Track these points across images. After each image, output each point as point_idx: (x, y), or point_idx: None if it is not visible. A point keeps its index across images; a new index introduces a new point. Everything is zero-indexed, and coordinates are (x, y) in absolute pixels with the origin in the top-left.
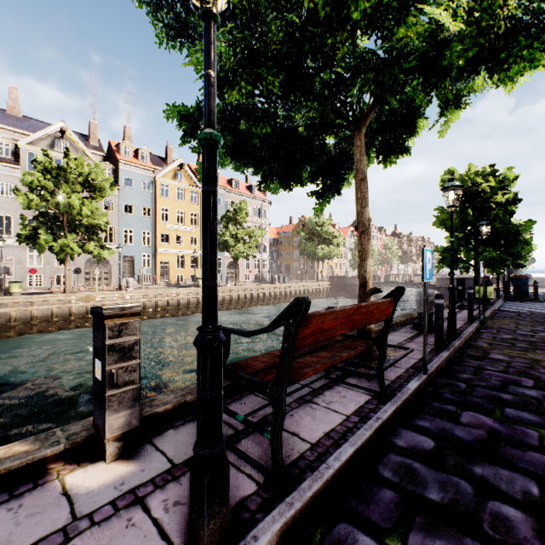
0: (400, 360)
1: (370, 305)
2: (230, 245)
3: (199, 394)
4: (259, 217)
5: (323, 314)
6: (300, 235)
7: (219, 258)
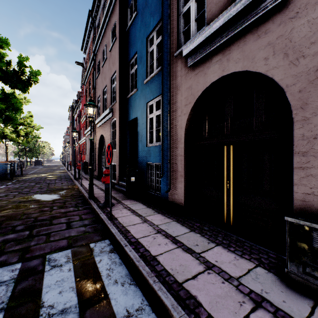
0: None
1: None
2: None
3: None
4: None
5: None
6: None
7: None
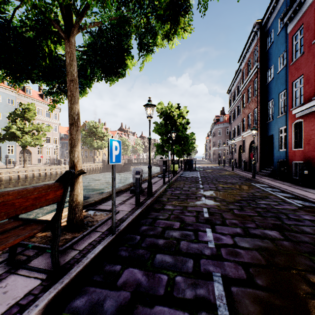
0: (104, 223)
1: None
2: (17, 136)
3: None
4: (50, 118)
5: None
6: (82, 133)
7: (11, 146)
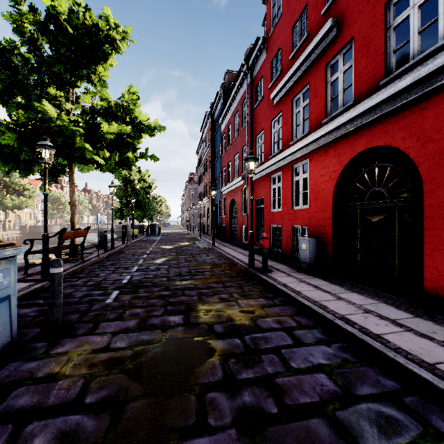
0: (90, 256)
1: (80, 231)
2: None
3: (45, 247)
4: None
5: (69, 232)
6: None
7: None
